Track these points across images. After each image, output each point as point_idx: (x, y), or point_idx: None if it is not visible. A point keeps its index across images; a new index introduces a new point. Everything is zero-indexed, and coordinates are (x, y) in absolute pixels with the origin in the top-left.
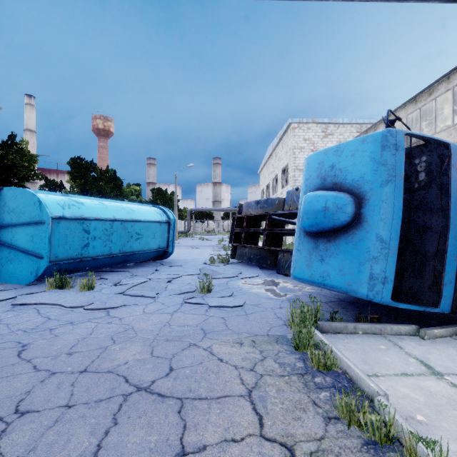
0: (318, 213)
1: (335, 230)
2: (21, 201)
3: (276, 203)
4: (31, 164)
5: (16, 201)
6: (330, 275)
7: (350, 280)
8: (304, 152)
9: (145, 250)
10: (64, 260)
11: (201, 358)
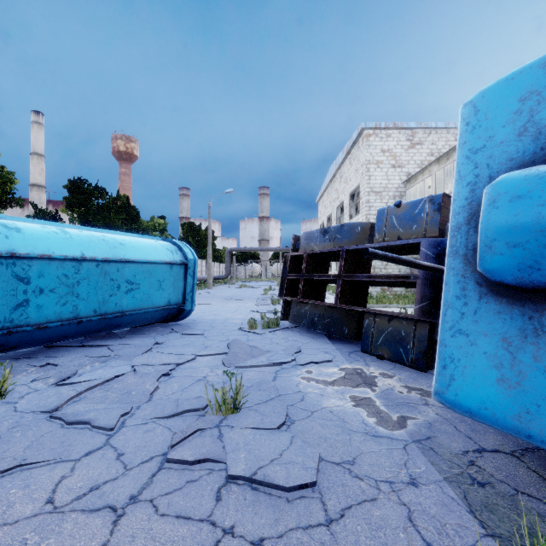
0: None
1: None
2: None
3: (357, 232)
4: (7, 185)
5: None
6: None
7: None
8: (382, 168)
9: (144, 309)
10: None
11: None
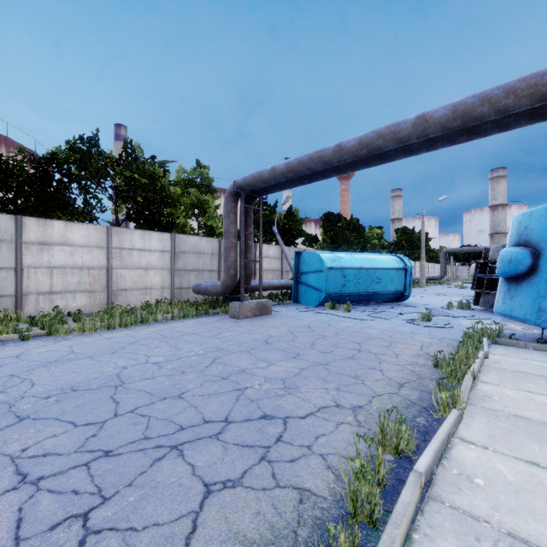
0: (506, 264)
1: (519, 276)
2: (312, 258)
3: None
4: (300, 226)
5: (309, 258)
6: (514, 309)
7: (525, 312)
8: None
9: (384, 292)
10: (332, 294)
11: (405, 337)
